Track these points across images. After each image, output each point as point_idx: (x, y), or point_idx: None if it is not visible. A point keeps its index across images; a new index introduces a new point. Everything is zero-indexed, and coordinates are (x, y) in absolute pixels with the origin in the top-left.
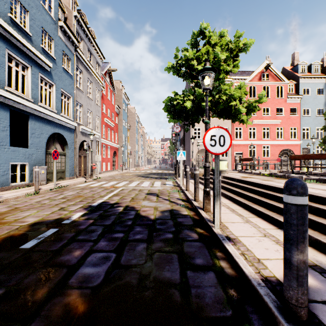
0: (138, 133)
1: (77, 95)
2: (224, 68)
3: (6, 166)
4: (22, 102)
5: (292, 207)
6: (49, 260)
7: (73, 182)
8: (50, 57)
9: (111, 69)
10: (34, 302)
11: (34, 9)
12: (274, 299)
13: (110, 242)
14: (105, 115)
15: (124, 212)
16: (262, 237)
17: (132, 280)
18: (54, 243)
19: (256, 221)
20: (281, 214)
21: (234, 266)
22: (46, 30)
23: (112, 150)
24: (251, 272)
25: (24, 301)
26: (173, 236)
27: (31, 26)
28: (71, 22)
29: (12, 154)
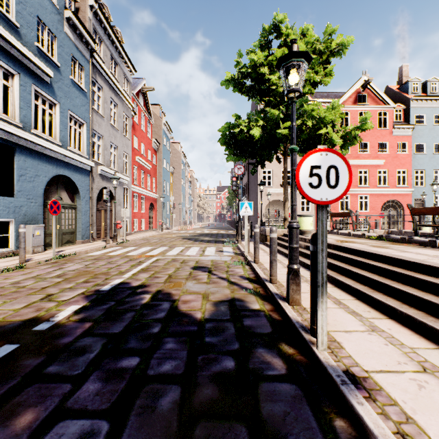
0: (185, 178)
1: (94, 121)
2: (310, 76)
3: None
4: (2, 127)
5: None
6: None
7: (85, 248)
8: (50, 63)
9: (146, 88)
10: None
11: None
12: None
13: (108, 383)
14: (138, 152)
15: (150, 305)
16: (420, 374)
17: None
18: None
19: (389, 328)
20: (435, 314)
21: None
22: (43, 21)
23: (148, 202)
24: None
25: None
26: (237, 364)
27: (19, 12)
28: (85, 14)
29: None
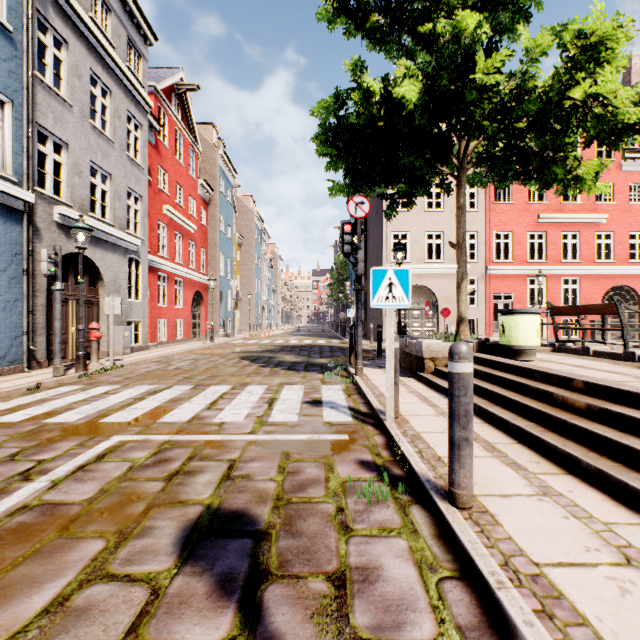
0: (262, 254)
1: (40, 106)
2: None
3: None
4: None
5: None
6: None
7: None
8: None
9: (184, 85)
10: None
11: None
12: None
13: None
14: (168, 198)
15: None
16: None
17: None
18: None
19: None
20: None
21: None
22: None
23: (189, 289)
24: None
25: None
26: None
27: None
28: None
29: None
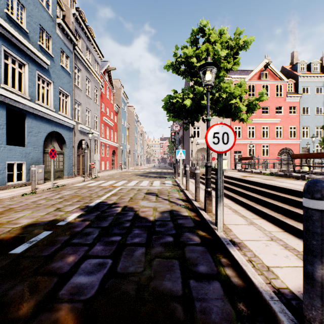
0: (137, 132)
1: (75, 93)
2: (224, 65)
3: (2, 165)
4: (18, 100)
5: (315, 213)
6: (40, 267)
7: (71, 181)
8: (47, 55)
9: (110, 68)
10: (18, 319)
11: (31, 5)
12: (291, 317)
13: (107, 246)
14: (104, 114)
15: (122, 213)
16: (268, 241)
17: (129, 291)
18: (46, 248)
19: (261, 223)
20: (287, 215)
21: (240, 274)
22: (43, 27)
23: (111, 149)
24: (262, 283)
25: (6, 318)
26: (174, 239)
27: (28, 22)
28: (69, 19)
29: (8, 152)
